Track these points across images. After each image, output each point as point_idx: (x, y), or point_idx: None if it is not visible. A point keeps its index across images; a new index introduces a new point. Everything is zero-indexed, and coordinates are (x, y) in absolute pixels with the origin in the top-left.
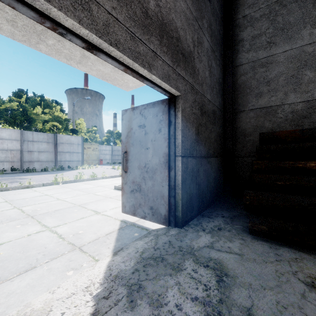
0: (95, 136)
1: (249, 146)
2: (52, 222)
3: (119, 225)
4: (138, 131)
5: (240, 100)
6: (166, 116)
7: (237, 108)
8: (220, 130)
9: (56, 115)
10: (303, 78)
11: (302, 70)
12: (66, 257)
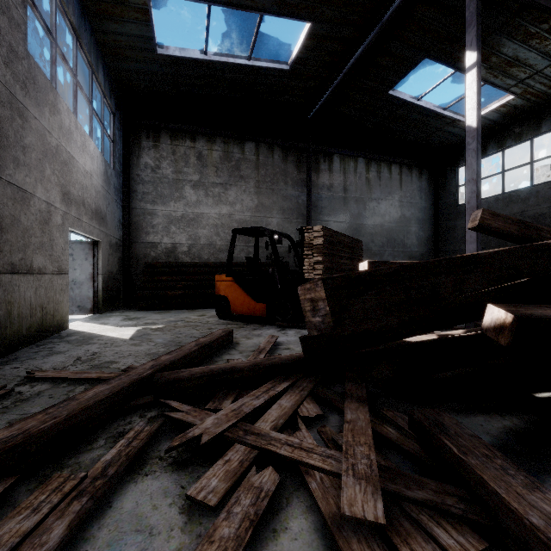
0: None
1: (141, 267)
2: None
3: None
4: None
5: (135, 234)
6: (92, 252)
7: (133, 239)
8: (121, 254)
9: None
10: (171, 230)
11: (171, 225)
12: None
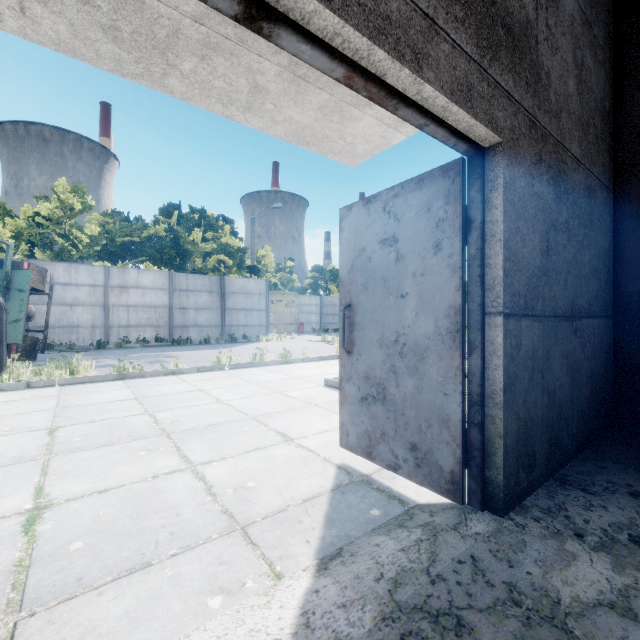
0: (290, 278)
1: None
2: (200, 451)
3: (333, 479)
4: (380, 254)
5: None
6: (456, 208)
7: None
8: (607, 242)
9: (223, 243)
10: None
11: None
12: (214, 551)
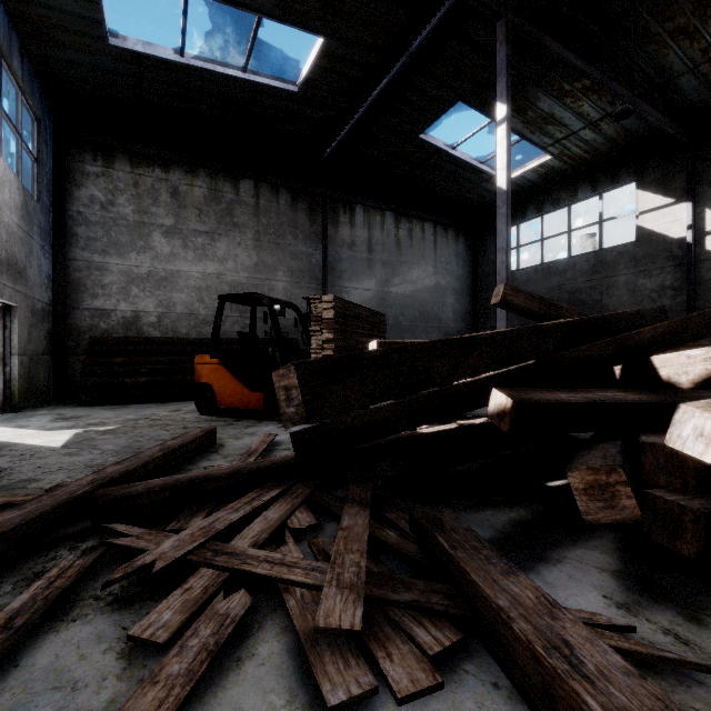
0: None
1: (84, 344)
2: None
3: None
4: None
5: (75, 297)
6: (1, 321)
7: (71, 304)
8: (51, 326)
9: None
10: (132, 292)
11: (131, 285)
12: None
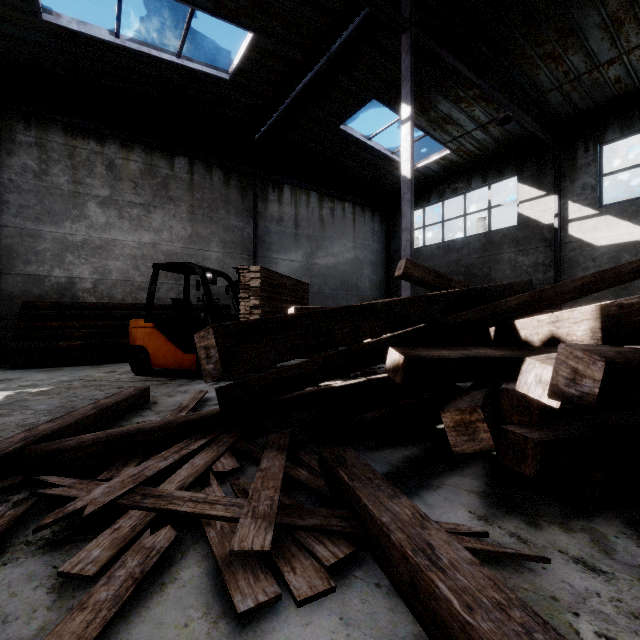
0: None
1: (16, 309)
2: None
3: None
4: None
5: (6, 262)
6: None
7: (2, 269)
8: None
9: None
10: (66, 259)
11: (66, 252)
12: None
